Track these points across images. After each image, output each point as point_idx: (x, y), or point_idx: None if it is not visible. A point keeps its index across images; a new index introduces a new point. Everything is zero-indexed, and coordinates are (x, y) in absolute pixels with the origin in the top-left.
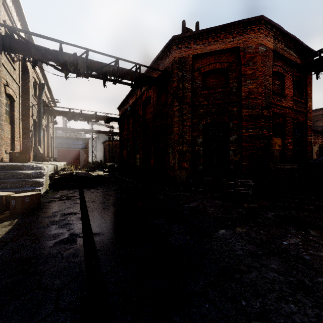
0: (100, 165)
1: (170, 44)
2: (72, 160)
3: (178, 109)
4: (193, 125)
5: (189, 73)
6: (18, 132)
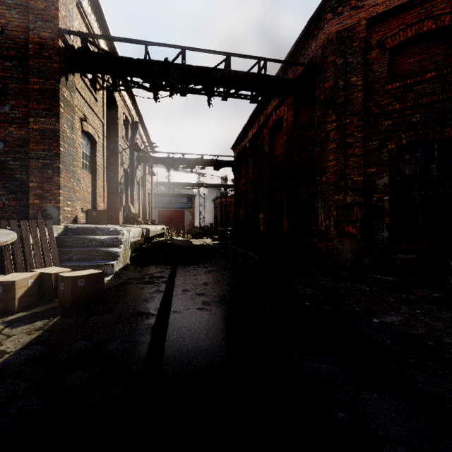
0: (209, 231)
1: (320, 12)
2: (175, 224)
3: (337, 127)
4: (367, 154)
5: (358, 56)
6: (101, 184)
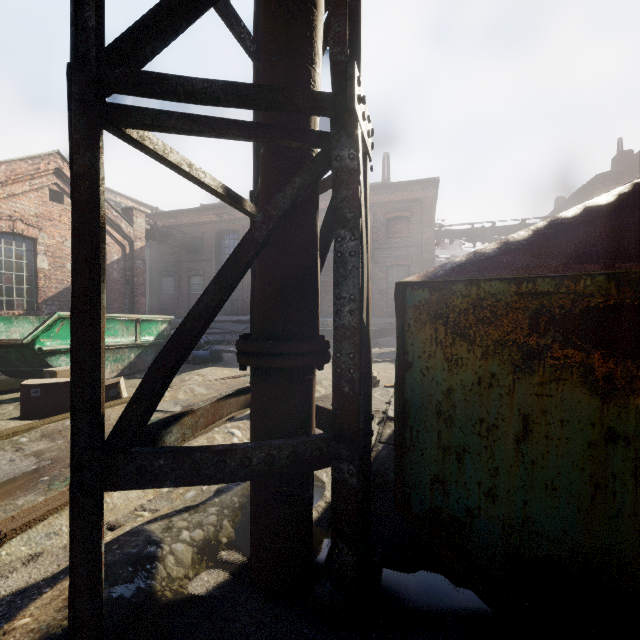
0: None
1: (594, 182)
2: None
3: None
4: None
5: None
6: None
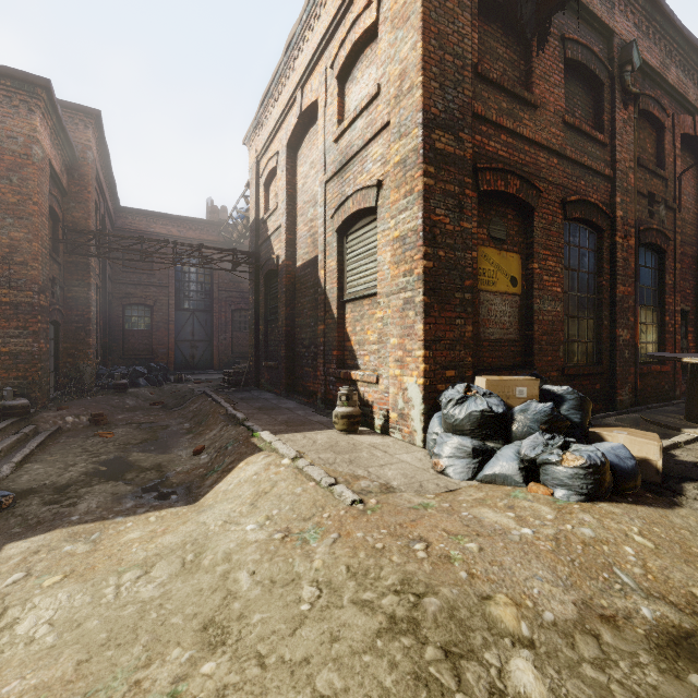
0: None
1: None
2: None
3: None
4: None
5: None
6: None
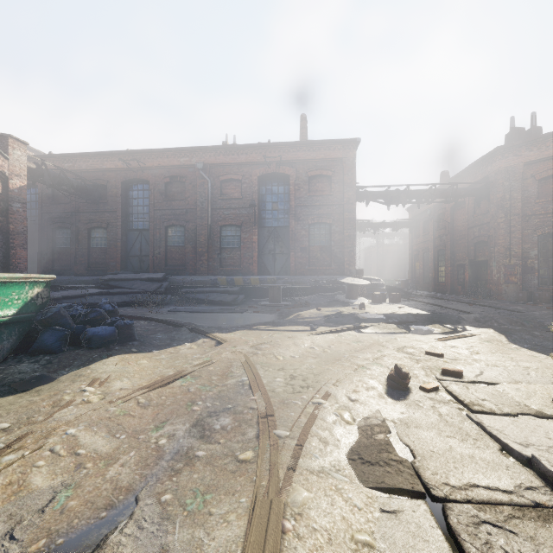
0: None
1: (494, 153)
2: None
3: (504, 221)
4: (524, 237)
5: (518, 182)
6: None
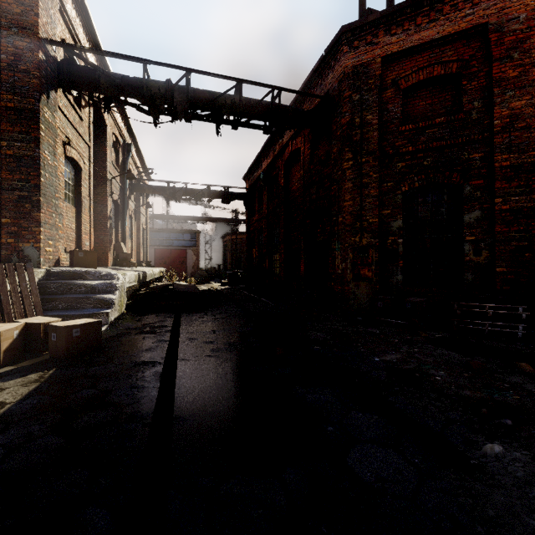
0: (217, 274)
1: (337, 43)
2: (176, 265)
3: (353, 166)
4: (382, 195)
5: (374, 93)
6: (87, 219)
